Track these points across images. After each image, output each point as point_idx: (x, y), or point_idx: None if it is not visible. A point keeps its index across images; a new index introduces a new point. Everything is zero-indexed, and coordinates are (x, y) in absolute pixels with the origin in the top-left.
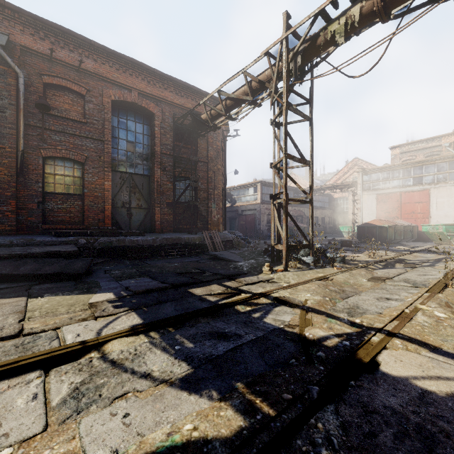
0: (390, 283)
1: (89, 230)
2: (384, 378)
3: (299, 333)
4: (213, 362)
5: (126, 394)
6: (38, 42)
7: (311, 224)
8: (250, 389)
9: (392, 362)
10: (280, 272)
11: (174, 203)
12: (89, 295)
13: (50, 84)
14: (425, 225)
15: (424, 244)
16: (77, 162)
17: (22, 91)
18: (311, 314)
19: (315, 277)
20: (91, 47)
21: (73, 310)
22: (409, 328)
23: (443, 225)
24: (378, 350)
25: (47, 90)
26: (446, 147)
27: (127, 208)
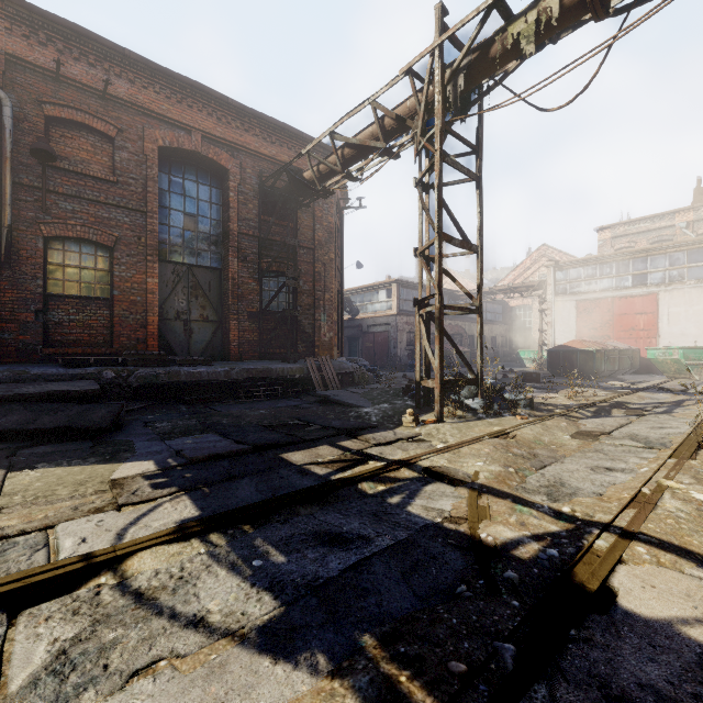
0: (608, 441)
1: (121, 357)
2: (630, 623)
3: (469, 534)
4: (321, 593)
5: (156, 662)
6: (36, 49)
7: (480, 347)
8: (388, 649)
9: (638, 590)
10: (431, 423)
11: (260, 314)
12: (114, 465)
13: (56, 118)
14: (653, 348)
15: (650, 378)
16: (102, 245)
17: (9, 129)
18: (486, 498)
19: (488, 433)
20: (125, 59)
21: (82, 492)
22: (655, 522)
23: (679, 349)
24: (610, 565)
25: (51, 128)
26: (682, 229)
27: (184, 322)
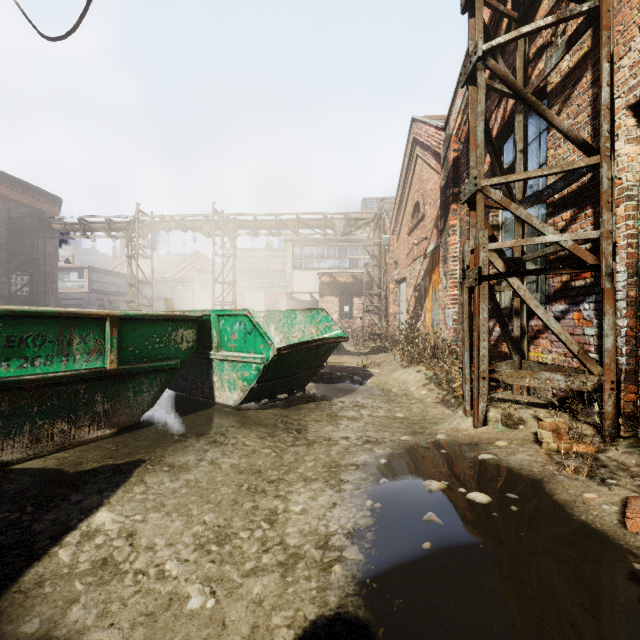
0: None
1: None
2: None
3: None
4: None
5: None
6: None
7: None
8: None
9: None
10: None
11: (9, 297)
12: None
13: None
14: None
15: None
16: None
17: None
18: None
19: None
20: None
21: None
22: None
23: None
24: None
25: None
26: (261, 259)
27: None
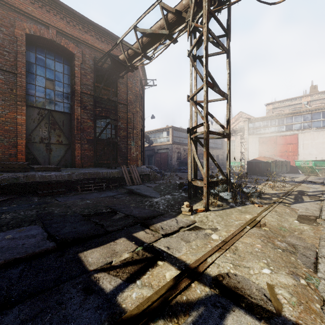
0: None
1: None
2: None
3: None
4: None
5: None
6: None
7: (229, 159)
8: None
9: None
10: (201, 211)
11: (94, 140)
12: None
13: None
14: (298, 160)
15: (295, 175)
16: None
17: None
18: None
19: (246, 222)
20: None
21: None
22: None
23: (312, 161)
24: None
25: None
26: (305, 105)
27: (46, 144)
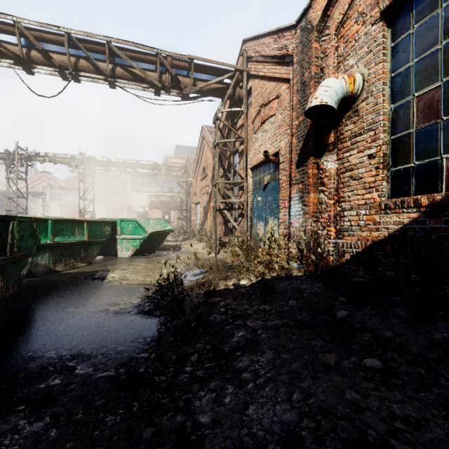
0: None
1: None
2: None
3: None
4: None
5: None
6: None
7: None
8: None
9: None
10: None
11: None
12: None
13: None
14: None
15: None
16: None
17: None
18: None
19: None
20: None
21: None
22: None
23: None
24: None
25: None
26: (101, 180)
27: None
